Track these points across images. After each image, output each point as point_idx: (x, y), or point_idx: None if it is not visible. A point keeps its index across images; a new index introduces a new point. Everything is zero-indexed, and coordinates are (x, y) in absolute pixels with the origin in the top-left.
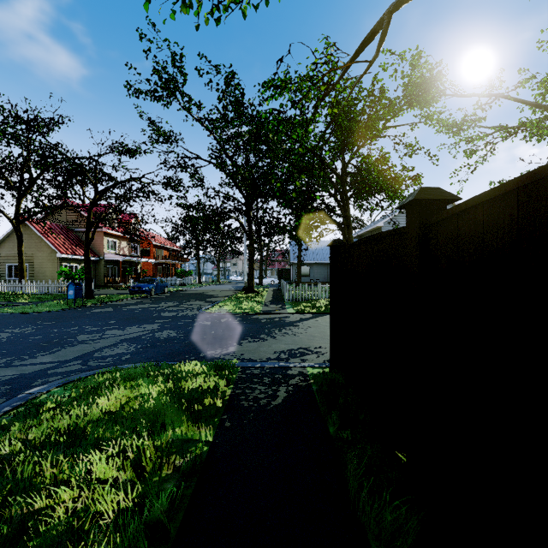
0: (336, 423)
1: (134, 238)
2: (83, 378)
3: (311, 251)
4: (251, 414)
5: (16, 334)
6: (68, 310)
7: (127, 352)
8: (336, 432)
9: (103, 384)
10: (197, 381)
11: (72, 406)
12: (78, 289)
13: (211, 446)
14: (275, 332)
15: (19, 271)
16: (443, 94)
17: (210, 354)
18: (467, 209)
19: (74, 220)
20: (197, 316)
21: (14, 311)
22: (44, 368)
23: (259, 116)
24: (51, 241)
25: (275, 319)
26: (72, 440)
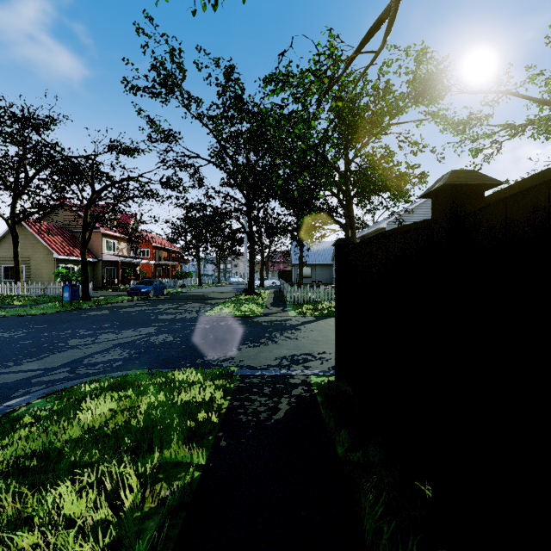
0: (344, 442)
1: (131, 238)
2: (69, 387)
3: (312, 252)
4: (249, 431)
5: (5, 338)
6: (63, 312)
7: (119, 358)
8: (345, 453)
9: (87, 396)
10: (191, 392)
11: (51, 421)
12: (73, 291)
13: (204, 471)
14: (276, 336)
15: (14, 273)
16: (448, 91)
17: (207, 360)
18: (522, 191)
19: (70, 220)
20: (195, 319)
21: (7, 313)
22: (28, 376)
23: (260, 110)
24: (48, 242)
25: (276, 322)
26: (45, 464)
